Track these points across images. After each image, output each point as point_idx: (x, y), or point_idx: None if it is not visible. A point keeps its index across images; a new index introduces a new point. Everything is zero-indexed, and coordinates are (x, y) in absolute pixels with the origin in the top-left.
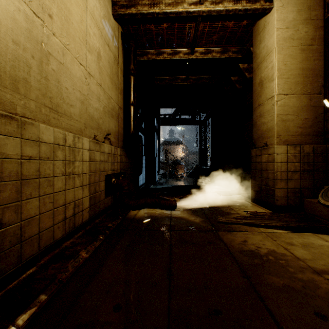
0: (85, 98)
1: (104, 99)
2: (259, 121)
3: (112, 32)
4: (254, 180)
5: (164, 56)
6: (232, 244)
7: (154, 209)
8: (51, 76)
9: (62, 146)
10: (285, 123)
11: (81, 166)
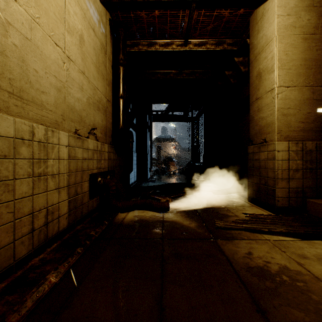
0: (63, 85)
1: (88, 89)
2: (257, 116)
3: (98, 16)
4: (251, 179)
5: (156, 47)
6: (236, 258)
7: (145, 212)
8: (11, 52)
9: (29, 141)
10: (286, 117)
11: (57, 165)
